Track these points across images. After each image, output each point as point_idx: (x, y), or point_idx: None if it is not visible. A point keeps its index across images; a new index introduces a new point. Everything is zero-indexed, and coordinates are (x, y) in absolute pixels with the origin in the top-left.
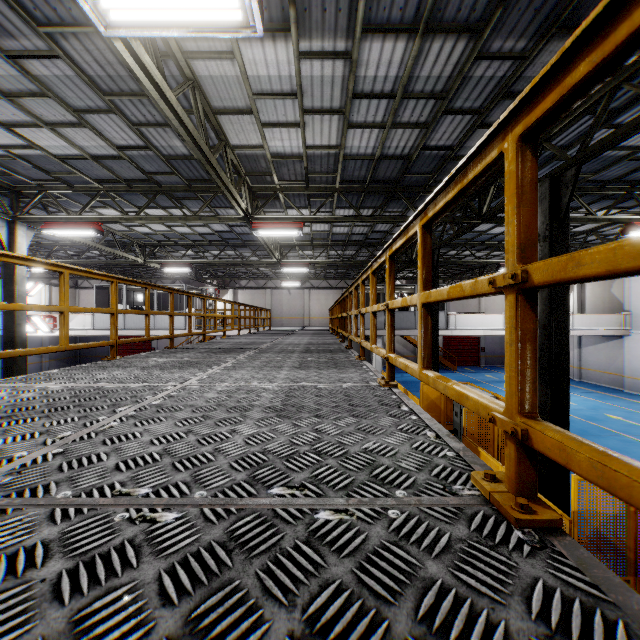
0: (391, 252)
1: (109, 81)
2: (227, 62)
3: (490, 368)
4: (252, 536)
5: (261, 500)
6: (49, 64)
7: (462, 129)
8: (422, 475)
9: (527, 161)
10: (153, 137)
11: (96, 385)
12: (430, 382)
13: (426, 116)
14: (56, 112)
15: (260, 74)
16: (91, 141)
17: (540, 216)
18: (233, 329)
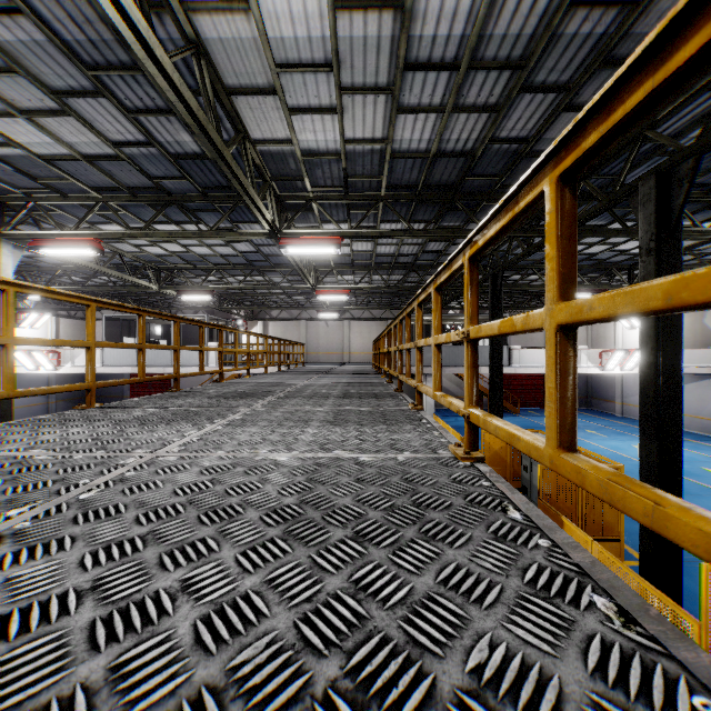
0: (475, 249)
1: (91, 49)
2: (240, 18)
3: None
4: None
5: None
6: (11, 25)
7: (542, 114)
8: None
9: None
10: (155, 129)
11: (25, 454)
12: (589, 484)
13: (497, 95)
14: (32, 95)
15: (284, 36)
16: (80, 136)
17: (642, 223)
18: (258, 366)
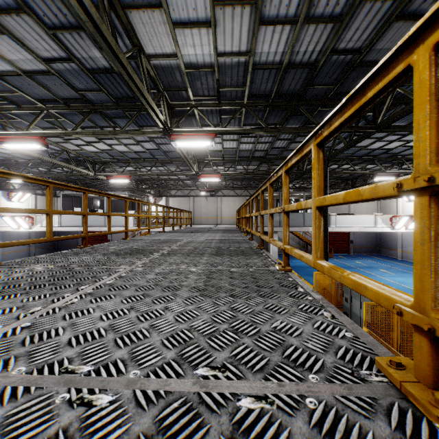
0: None
1: None
2: None
3: (358, 256)
4: None
5: None
6: None
7: (376, 24)
8: None
9: None
10: (72, 46)
11: None
12: None
13: (342, 6)
14: None
15: None
16: (18, 53)
17: None
18: (157, 227)
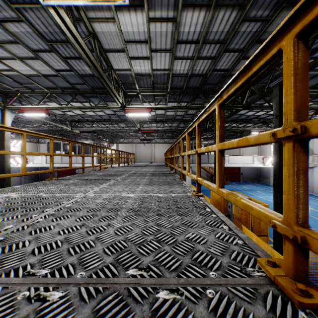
0: (199, 122)
1: (50, 35)
2: (111, 24)
3: (245, 183)
4: (111, 315)
5: (120, 280)
6: (18, 25)
7: (233, 60)
8: (225, 259)
9: (301, 51)
10: (74, 65)
11: (38, 194)
12: (224, 196)
13: (215, 53)
14: (23, 51)
15: (128, 30)
16: (42, 67)
17: (274, 105)
18: (115, 163)
